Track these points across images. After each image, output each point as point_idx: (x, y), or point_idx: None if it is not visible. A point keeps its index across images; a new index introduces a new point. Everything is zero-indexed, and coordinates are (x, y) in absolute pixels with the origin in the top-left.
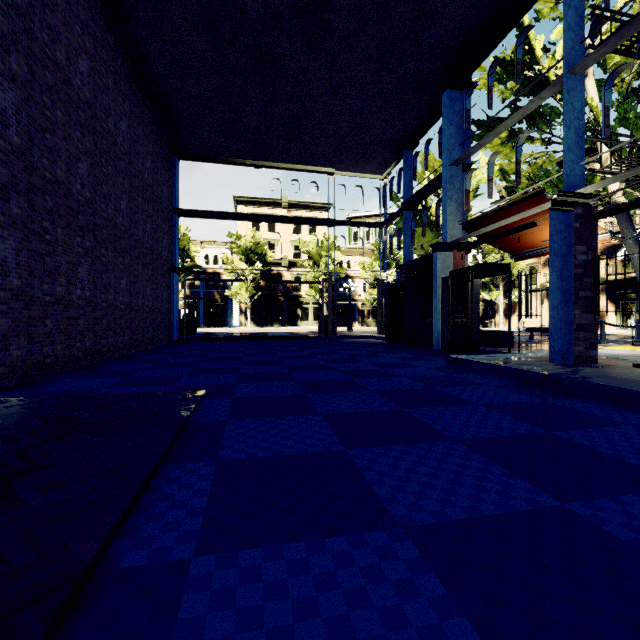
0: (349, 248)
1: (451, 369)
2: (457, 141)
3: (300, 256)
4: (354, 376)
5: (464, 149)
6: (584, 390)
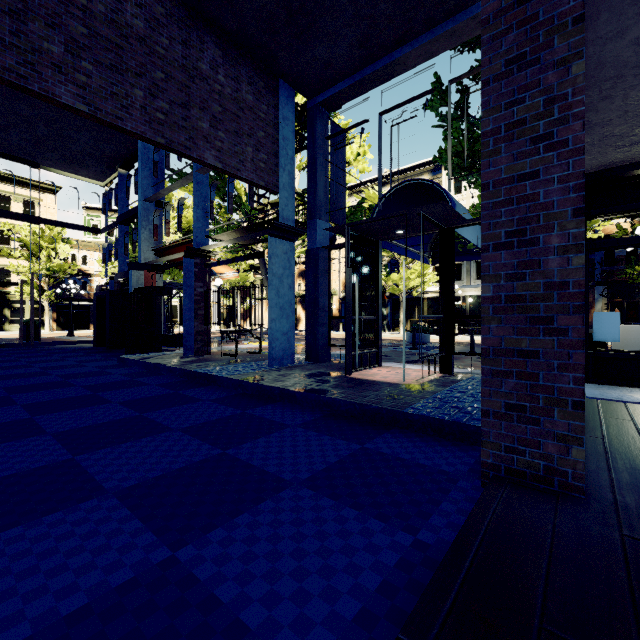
0: (86, 242)
1: (112, 366)
2: (151, 182)
3: (9, 242)
4: (1, 379)
5: (160, 189)
6: (165, 371)
